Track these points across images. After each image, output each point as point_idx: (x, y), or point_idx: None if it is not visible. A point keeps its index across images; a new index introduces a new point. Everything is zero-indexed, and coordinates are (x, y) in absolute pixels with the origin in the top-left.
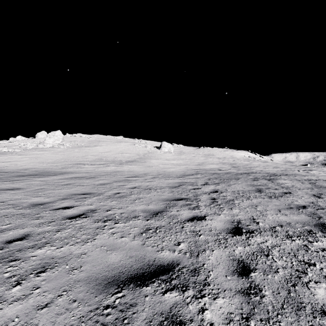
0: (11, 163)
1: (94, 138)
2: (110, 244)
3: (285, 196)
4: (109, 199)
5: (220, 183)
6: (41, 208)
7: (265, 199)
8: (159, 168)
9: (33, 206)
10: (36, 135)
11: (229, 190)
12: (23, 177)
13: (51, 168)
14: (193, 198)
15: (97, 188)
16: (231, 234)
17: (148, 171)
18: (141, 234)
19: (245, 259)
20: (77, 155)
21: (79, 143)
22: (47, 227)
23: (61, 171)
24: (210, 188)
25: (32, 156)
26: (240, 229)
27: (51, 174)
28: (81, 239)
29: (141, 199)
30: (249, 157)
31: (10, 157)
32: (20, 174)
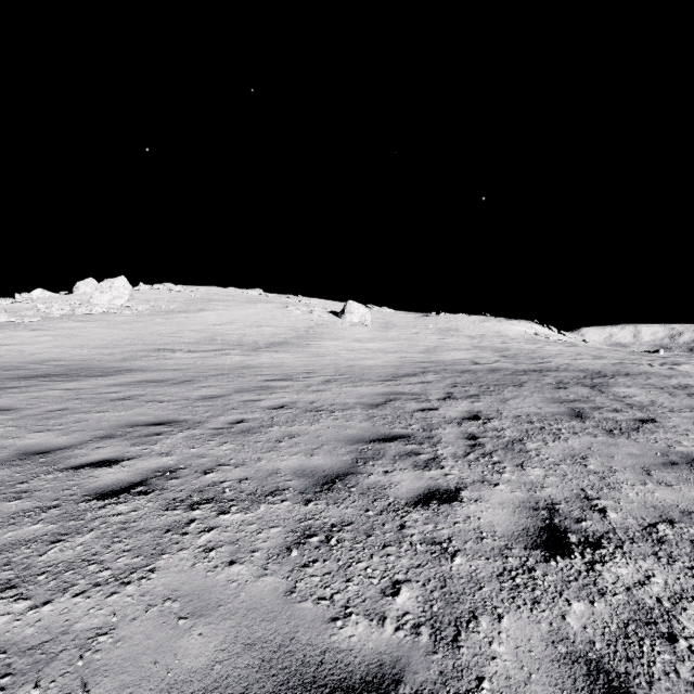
0: (11, 348)
1: (199, 294)
2: (192, 592)
3: (646, 431)
4: (217, 438)
5: (481, 396)
6: (38, 464)
7: (600, 438)
8: (339, 360)
9: (21, 458)
10: (75, 287)
11: (507, 414)
12: (29, 379)
13: (97, 360)
14: (422, 435)
15: (193, 407)
16: (540, 550)
17: (316, 367)
18: (288, 550)
19: (607, 656)
20: (159, 331)
21: (165, 305)
22: (31, 528)
23: (119, 366)
24: (459, 409)
25: (61, 332)
26: (560, 533)
27: (95, 374)
28: (113, 569)
29: (294, 439)
30: (536, 335)
31: (12, 334)
32: (25, 373)
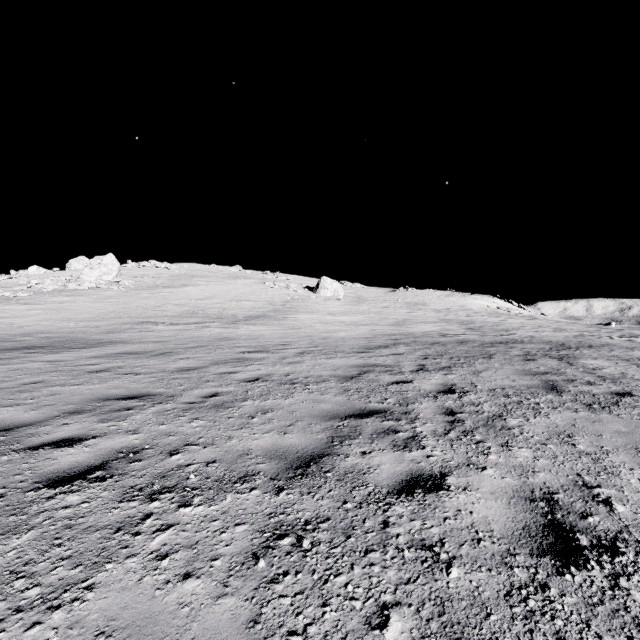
0: (2, 321)
1: (183, 271)
2: (133, 622)
3: (626, 405)
4: (188, 413)
5: (453, 368)
6: None
7: (581, 413)
8: (314, 332)
9: None
10: (68, 264)
11: (482, 387)
12: (14, 351)
13: (83, 333)
14: (398, 410)
15: (168, 380)
16: (549, 557)
17: (292, 339)
18: (254, 557)
19: None
20: (144, 305)
21: (151, 281)
22: None
23: (103, 338)
24: (433, 381)
25: (51, 306)
26: (567, 533)
27: (78, 346)
28: (43, 586)
29: (268, 415)
30: (498, 309)
31: (4, 308)
32: (11, 345)
